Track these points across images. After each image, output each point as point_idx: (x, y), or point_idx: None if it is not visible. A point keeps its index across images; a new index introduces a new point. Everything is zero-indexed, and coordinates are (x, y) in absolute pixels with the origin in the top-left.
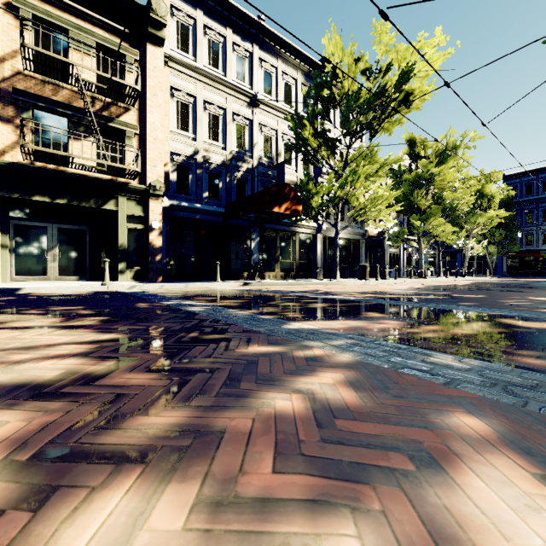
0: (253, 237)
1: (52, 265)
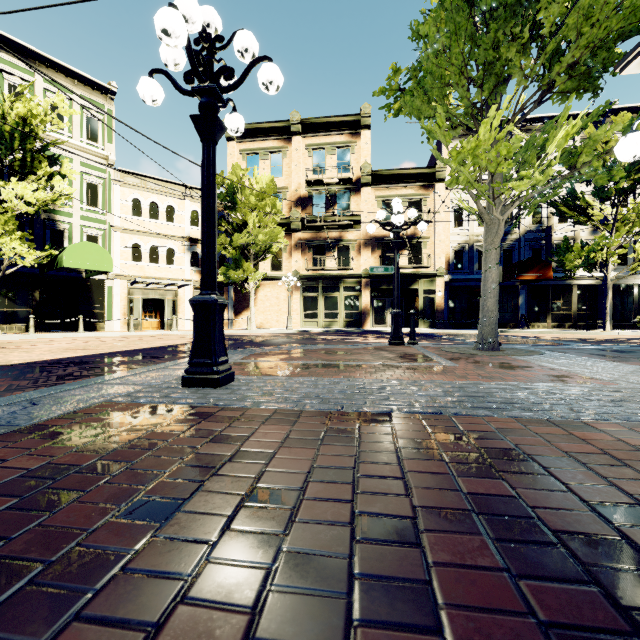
0: (520, 294)
1: (388, 319)
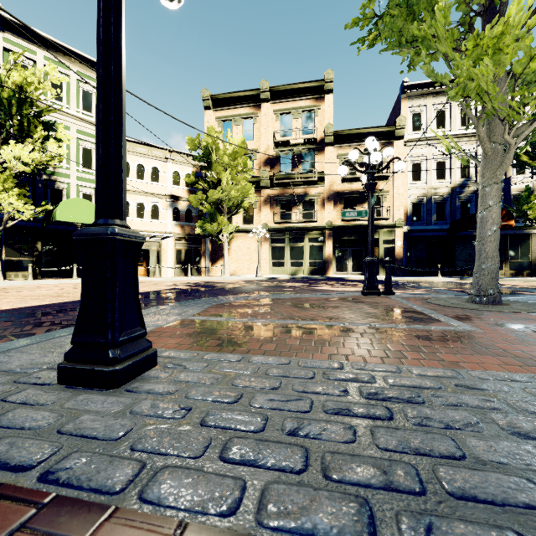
0: None
1: (349, 267)
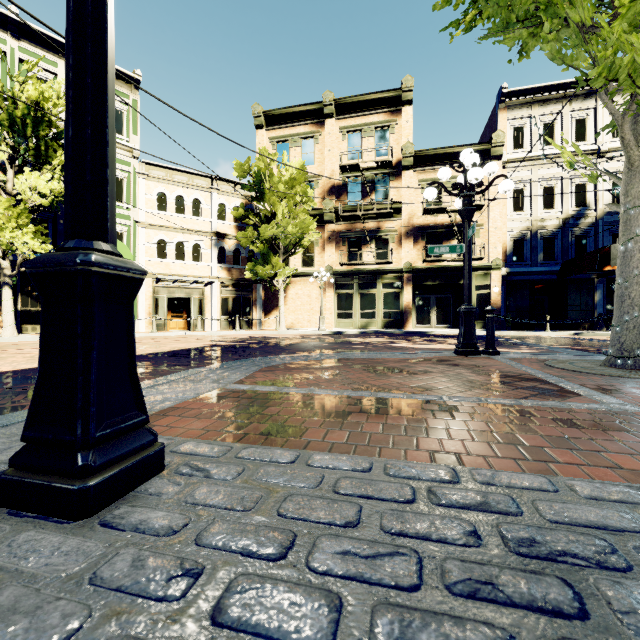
0: (597, 288)
1: (433, 319)
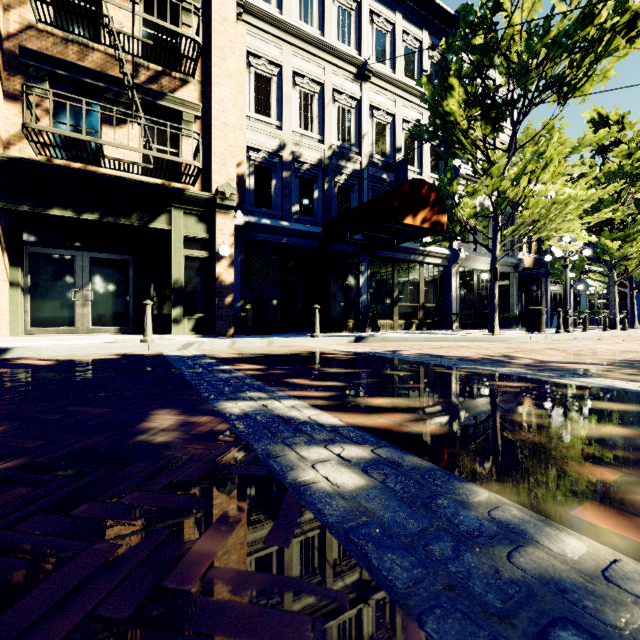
0: (362, 270)
1: (82, 311)
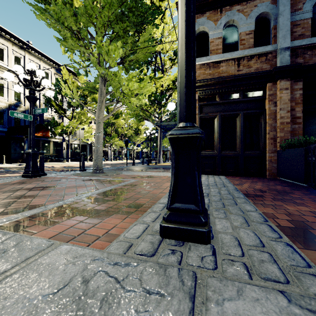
0: (25, 143)
1: None
